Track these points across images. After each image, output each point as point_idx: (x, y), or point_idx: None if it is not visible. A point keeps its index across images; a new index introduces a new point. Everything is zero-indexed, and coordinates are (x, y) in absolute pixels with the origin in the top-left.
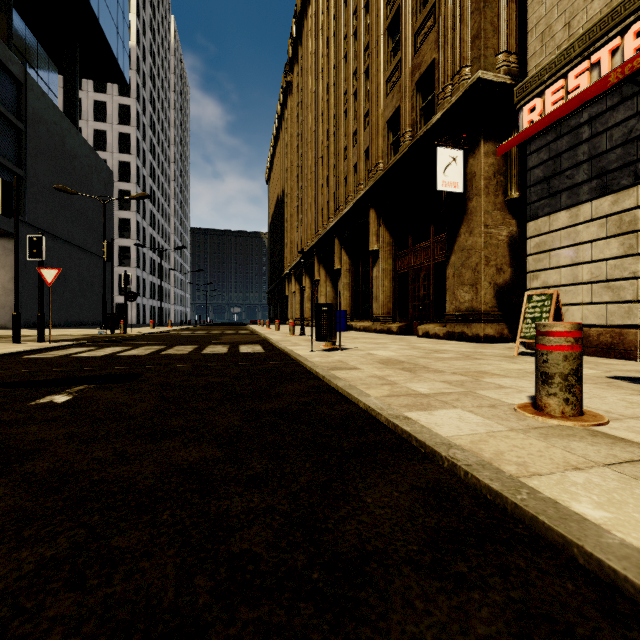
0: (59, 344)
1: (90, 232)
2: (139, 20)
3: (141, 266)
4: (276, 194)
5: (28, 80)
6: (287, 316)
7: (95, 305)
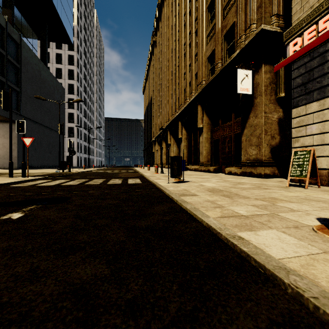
0: (32, 178)
1: (53, 120)
2: (78, 12)
3: (79, 137)
4: (148, 99)
5: (22, 42)
6: (153, 162)
7: (56, 157)
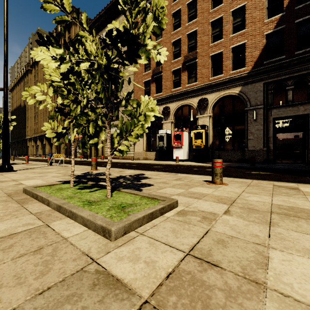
0: None
1: None
2: None
3: None
4: (19, 102)
5: None
6: (27, 153)
7: None
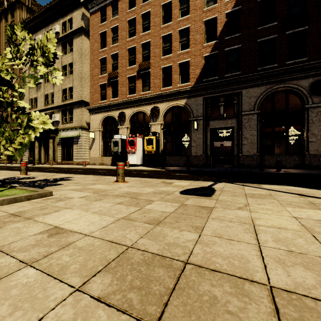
0: None
1: None
2: None
3: None
4: None
5: None
6: None
7: None
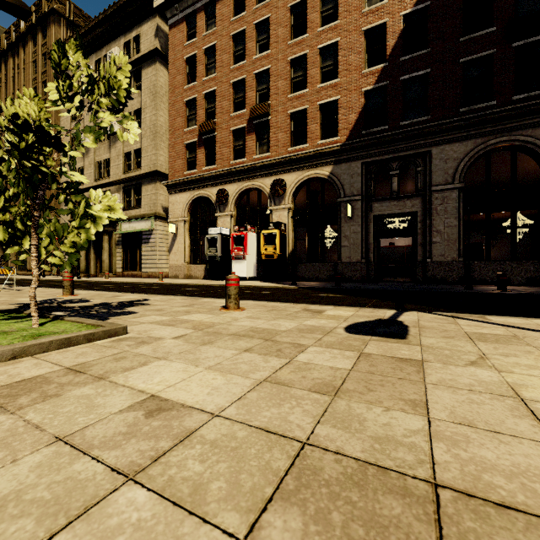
0: None
1: None
2: None
3: None
4: None
5: None
6: None
7: None
